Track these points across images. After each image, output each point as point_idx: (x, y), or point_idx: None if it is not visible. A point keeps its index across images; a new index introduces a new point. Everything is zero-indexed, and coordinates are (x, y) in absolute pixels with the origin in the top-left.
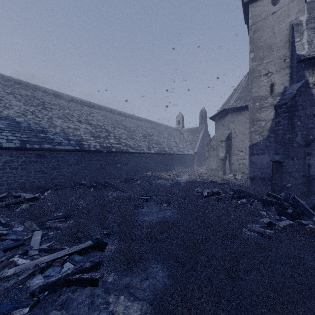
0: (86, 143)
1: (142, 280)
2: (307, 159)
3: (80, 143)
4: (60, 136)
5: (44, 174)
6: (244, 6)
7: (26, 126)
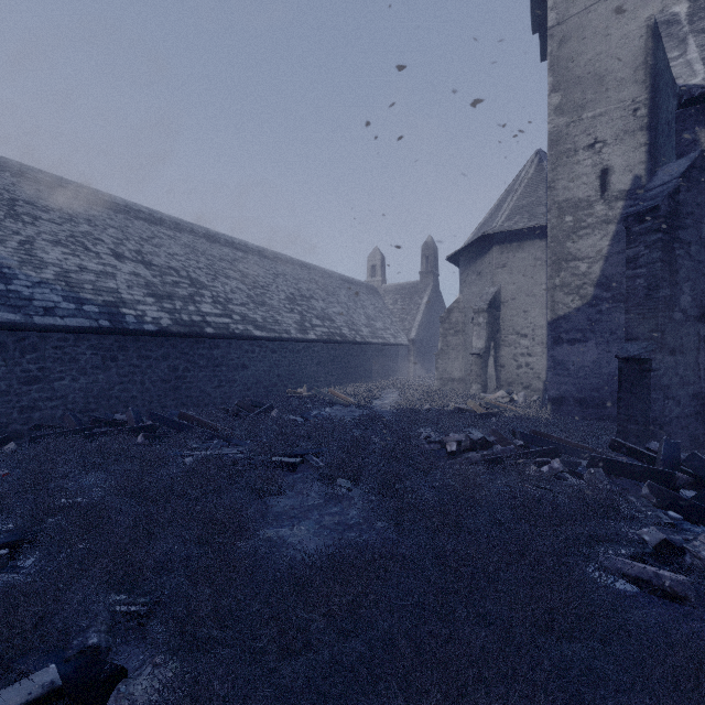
0: (131, 312)
1: None
2: (703, 353)
3: (114, 312)
4: (53, 291)
5: None
6: None
7: None
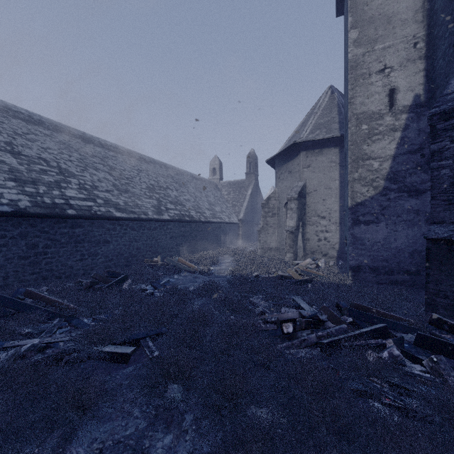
0: None
1: None
2: None
3: None
4: None
5: None
6: None
7: None
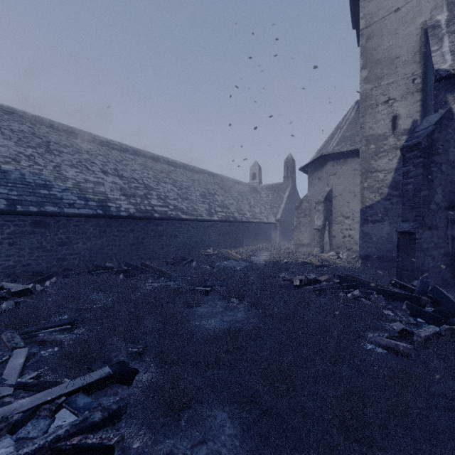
0: (113, 205)
1: (195, 444)
2: (450, 229)
3: (104, 205)
4: (72, 194)
5: (46, 253)
6: (353, 0)
7: (18, 177)
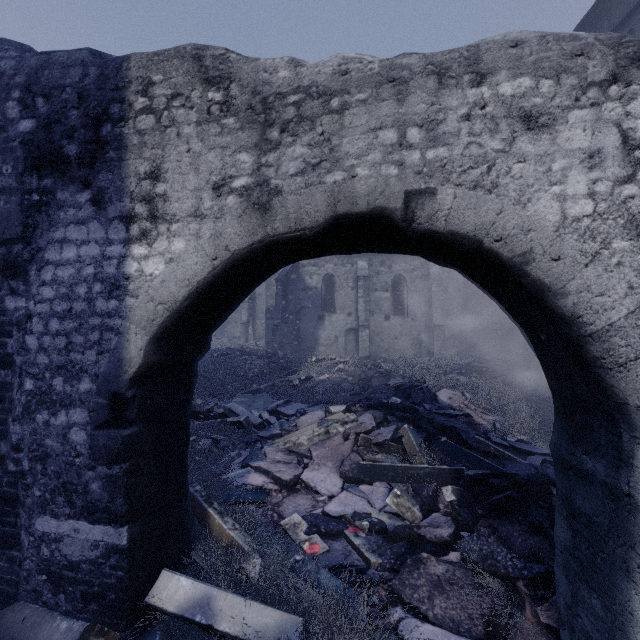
0: None
1: None
2: (298, 324)
3: None
4: None
5: None
6: None
7: None
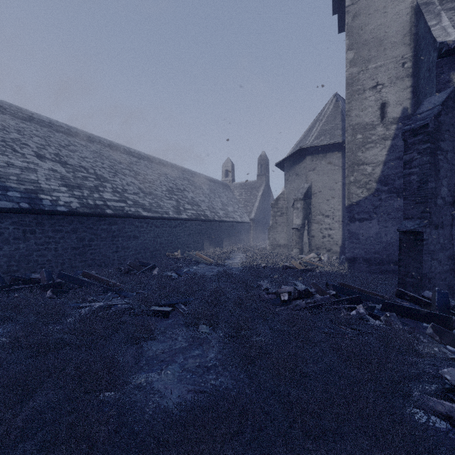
0: (48, 197)
1: None
2: None
3: (33, 197)
4: None
5: None
6: None
7: None
